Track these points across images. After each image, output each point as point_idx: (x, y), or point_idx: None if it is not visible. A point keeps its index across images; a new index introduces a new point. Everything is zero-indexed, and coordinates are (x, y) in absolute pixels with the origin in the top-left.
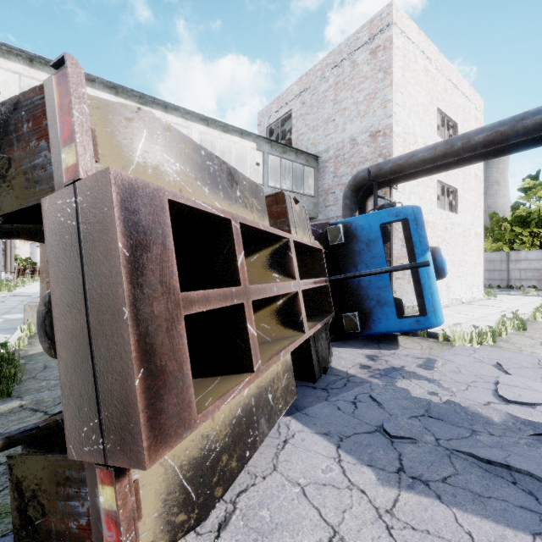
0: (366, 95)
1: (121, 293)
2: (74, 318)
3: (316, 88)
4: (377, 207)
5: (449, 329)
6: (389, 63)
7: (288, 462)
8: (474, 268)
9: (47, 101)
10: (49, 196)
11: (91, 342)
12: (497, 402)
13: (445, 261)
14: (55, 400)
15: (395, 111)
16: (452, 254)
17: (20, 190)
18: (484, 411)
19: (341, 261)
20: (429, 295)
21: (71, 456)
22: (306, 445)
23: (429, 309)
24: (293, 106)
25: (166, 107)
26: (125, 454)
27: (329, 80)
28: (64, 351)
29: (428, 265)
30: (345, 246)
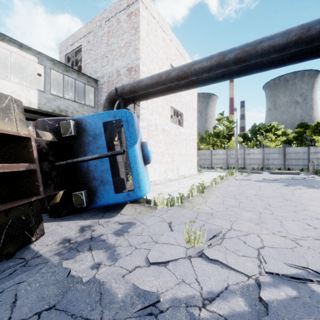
0: (125, 43)
1: None
2: None
3: (96, 33)
4: None
5: (165, 195)
6: (138, 25)
7: None
8: (192, 157)
9: None
10: None
11: None
12: (143, 265)
13: (150, 151)
14: None
15: (141, 56)
16: (180, 150)
17: None
18: (116, 285)
19: (75, 150)
20: (136, 175)
21: None
22: None
23: (136, 185)
24: (82, 42)
25: None
26: None
27: (104, 29)
28: None
29: (123, 153)
30: (78, 138)
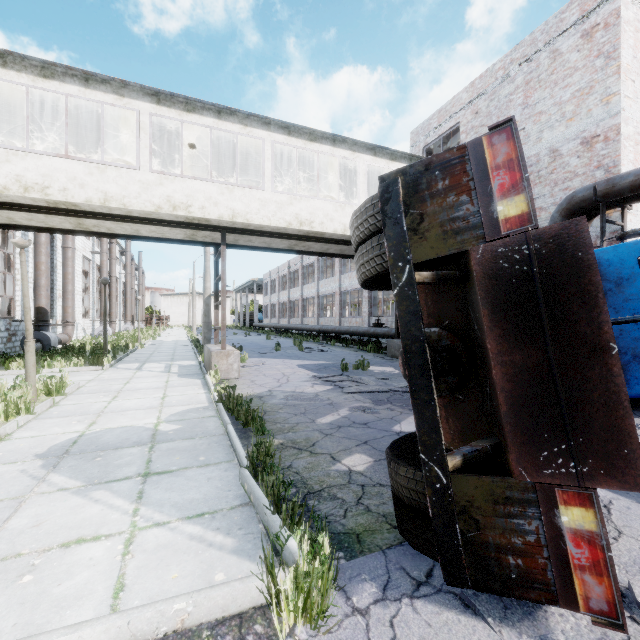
0: (575, 91)
1: (607, 330)
2: (526, 354)
3: (495, 92)
4: (617, 235)
5: None
6: (615, 45)
7: (631, 528)
8: None
9: (472, 160)
10: (484, 245)
11: (554, 375)
12: None
13: None
14: (306, 441)
15: (623, 106)
16: None
17: (436, 241)
18: None
19: None
20: None
21: (521, 477)
22: (638, 514)
23: None
24: (461, 118)
25: (334, 141)
26: (614, 477)
27: (516, 80)
28: (509, 384)
29: None
30: None
